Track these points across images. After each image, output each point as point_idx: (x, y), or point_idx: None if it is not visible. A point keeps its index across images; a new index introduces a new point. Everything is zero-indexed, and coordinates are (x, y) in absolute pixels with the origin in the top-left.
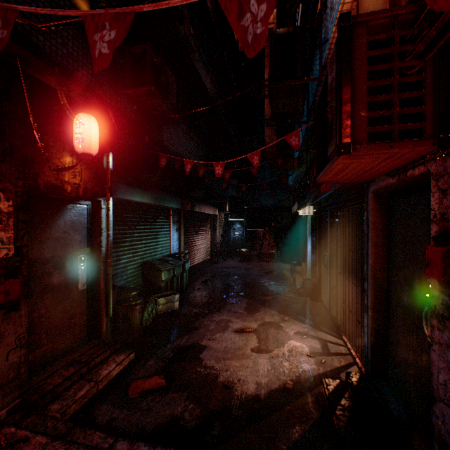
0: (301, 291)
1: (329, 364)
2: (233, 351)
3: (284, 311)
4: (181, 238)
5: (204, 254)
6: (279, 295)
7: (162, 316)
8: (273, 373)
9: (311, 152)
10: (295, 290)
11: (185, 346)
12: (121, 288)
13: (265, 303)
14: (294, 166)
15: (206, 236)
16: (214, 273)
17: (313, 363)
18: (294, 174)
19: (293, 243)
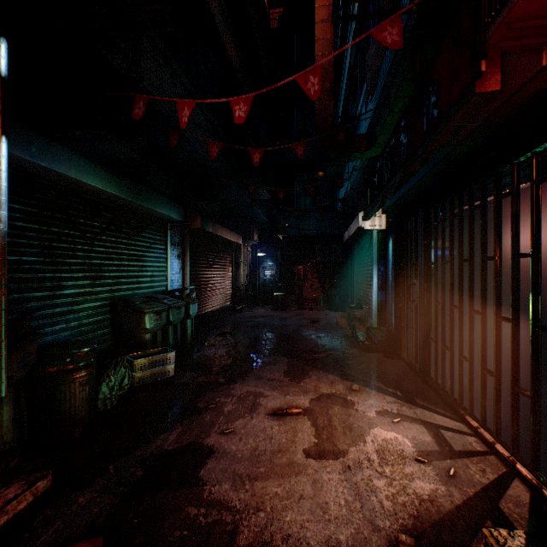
0: (368, 344)
1: (466, 479)
2: (270, 459)
3: (349, 376)
4: (185, 270)
5: (222, 298)
6: (335, 351)
7: (141, 389)
8: (361, 512)
9: (401, 99)
10: (357, 344)
11: (171, 452)
12: (62, 342)
13: (316, 363)
14: (361, 147)
15: (225, 273)
16: (237, 323)
17: (434, 479)
18: (352, 179)
19: (344, 284)
